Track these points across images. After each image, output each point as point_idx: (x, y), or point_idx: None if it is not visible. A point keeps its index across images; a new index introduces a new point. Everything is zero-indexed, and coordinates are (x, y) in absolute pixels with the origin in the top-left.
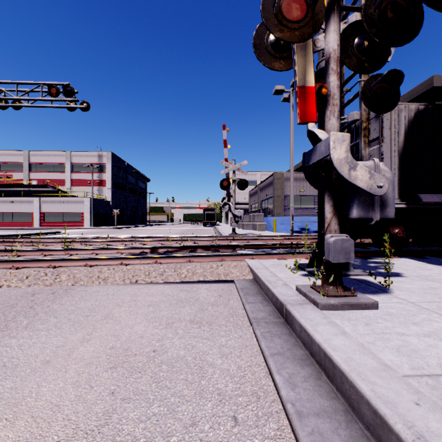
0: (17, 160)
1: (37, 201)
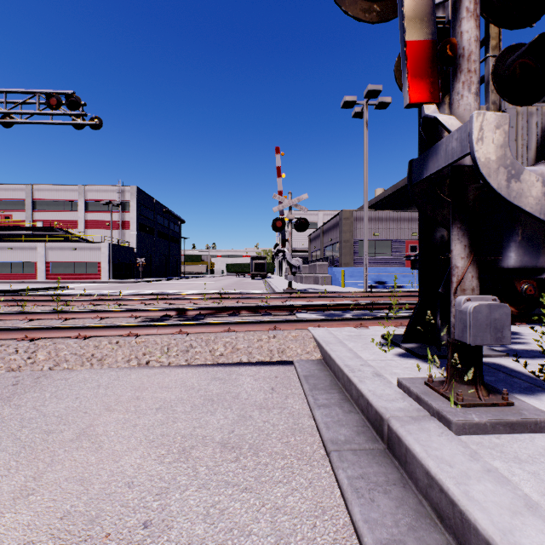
0: (18, 196)
1: (42, 247)
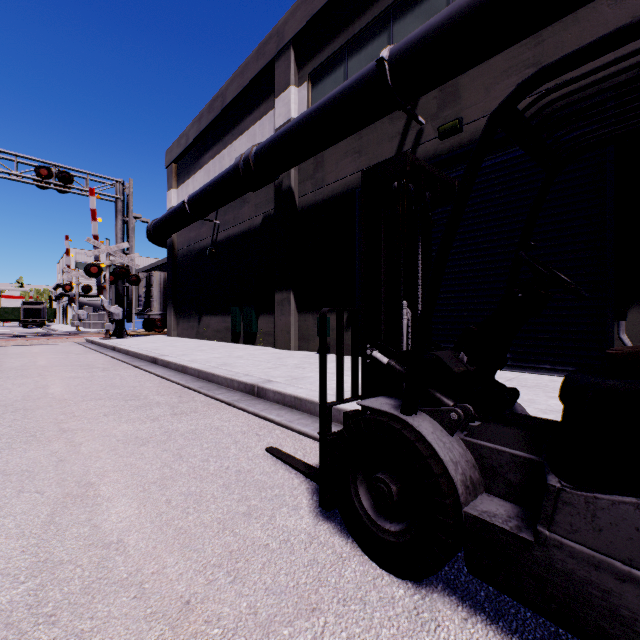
0: None
1: None
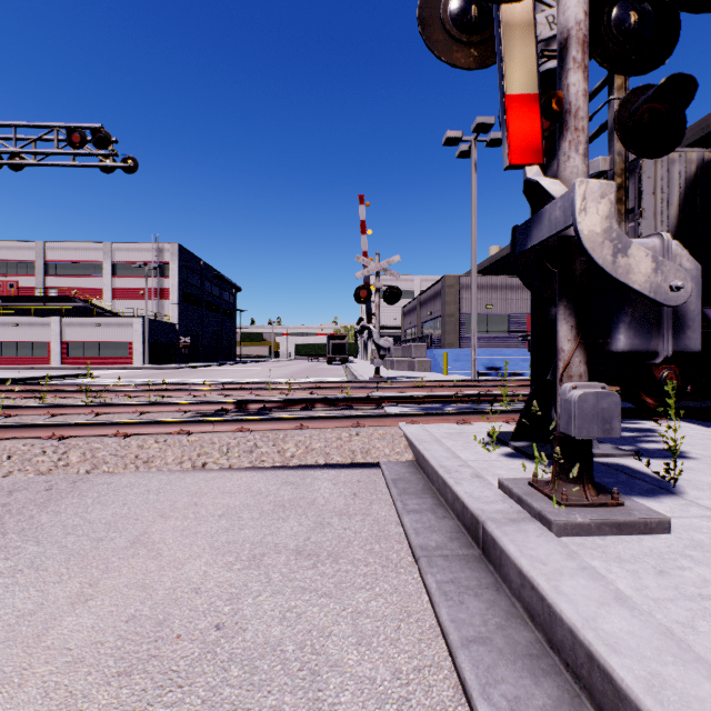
0: (25, 257)
1: (57, 323)
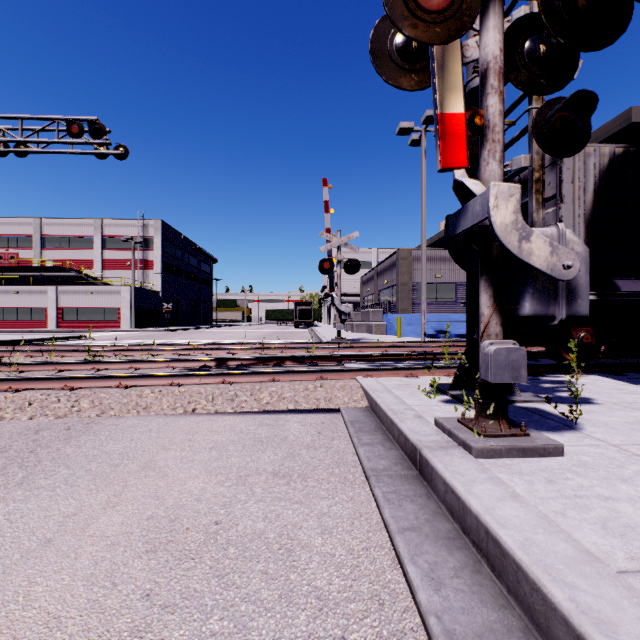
0: (24, 232)
1: (53, 291)
